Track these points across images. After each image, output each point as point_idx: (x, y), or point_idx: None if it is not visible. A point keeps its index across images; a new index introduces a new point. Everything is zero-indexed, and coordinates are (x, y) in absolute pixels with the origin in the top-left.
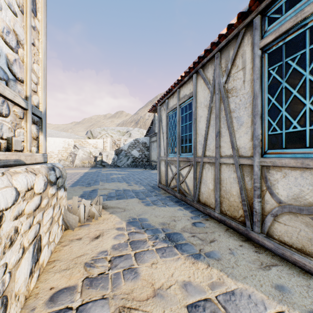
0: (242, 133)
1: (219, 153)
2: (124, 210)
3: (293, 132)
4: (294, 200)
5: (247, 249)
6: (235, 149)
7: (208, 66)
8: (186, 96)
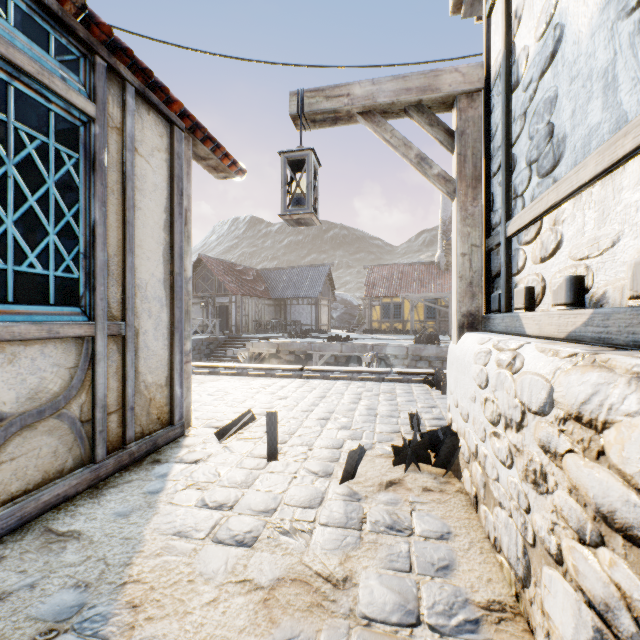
0: None
1: None
2: None
3: (30, 274)
4: (31, 400)
5: None
6: None
7: None
8: None
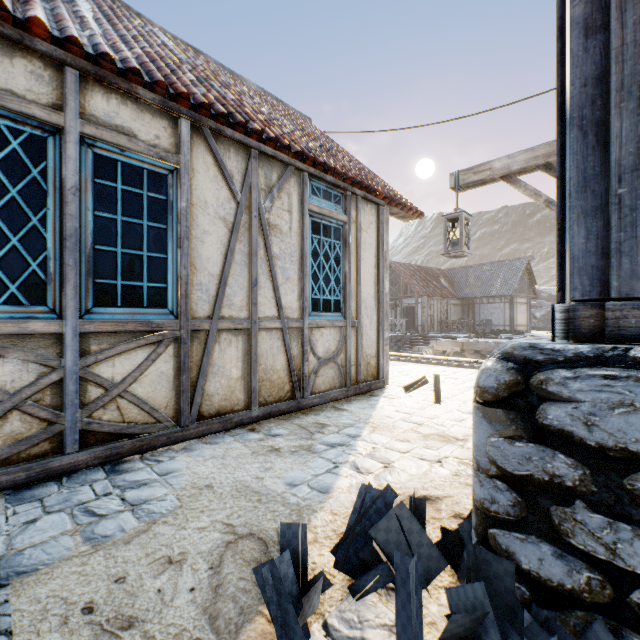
0: (289, 290)
1: (257, 314)
2: (243, 536)
3: (326, 299)
4: (326, 353)
5: (320, 412)
6: (283, 309)
7: (228, 145)
8: (142, 142)
